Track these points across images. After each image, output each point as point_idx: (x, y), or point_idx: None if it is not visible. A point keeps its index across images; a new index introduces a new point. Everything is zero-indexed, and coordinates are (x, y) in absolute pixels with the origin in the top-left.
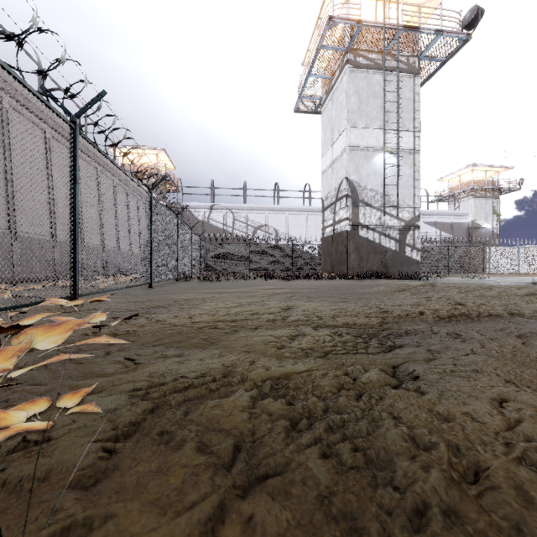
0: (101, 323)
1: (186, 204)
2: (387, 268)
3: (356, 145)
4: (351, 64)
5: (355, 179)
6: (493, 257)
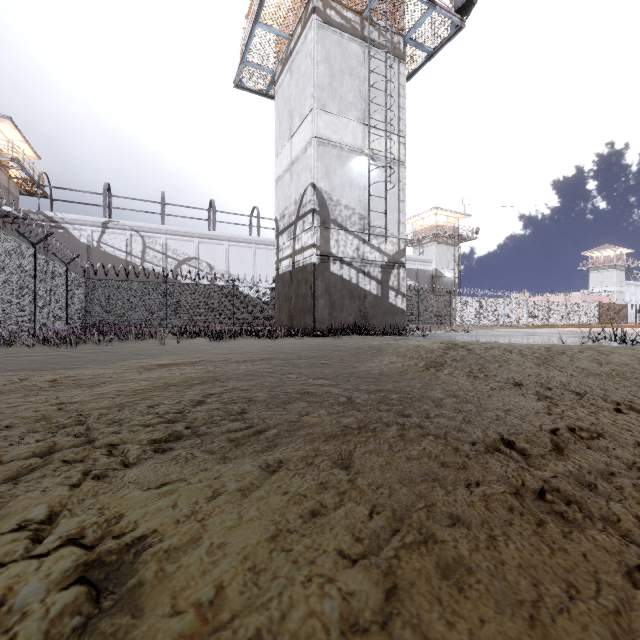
0: None
1: (57, 215)
2: (366, 319)
3: (326, 138)
4: (319, 15)
5: (325, 187)
6: (459, 307)
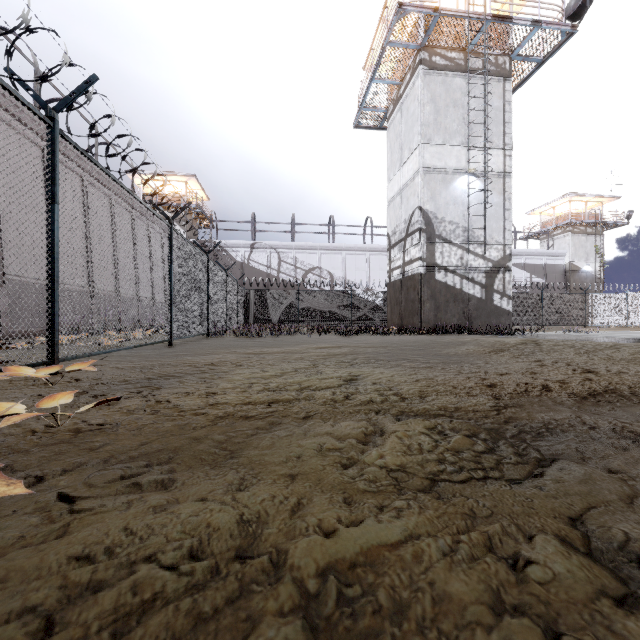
0: (71, 407)
1: (222, 242)
2: (470, 320)
3: (431, 166)
4: (425, 64)
5: (430, 208)
6: (597, 306)
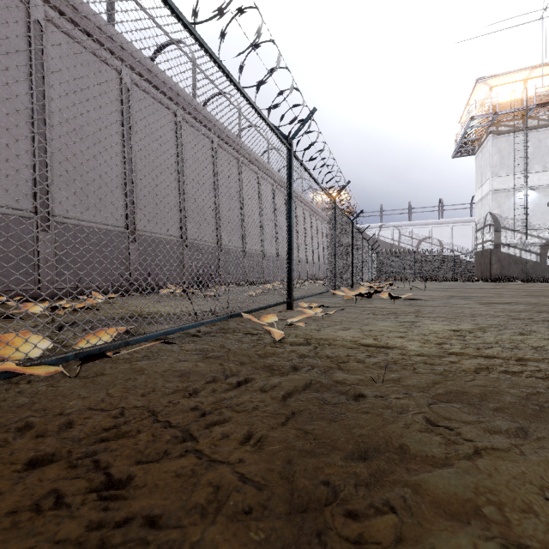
0: None
1: (360, 226)
2: (527, 274)
3: (498, 189)
4: (493, 133)
5: (497, 212)
6: None
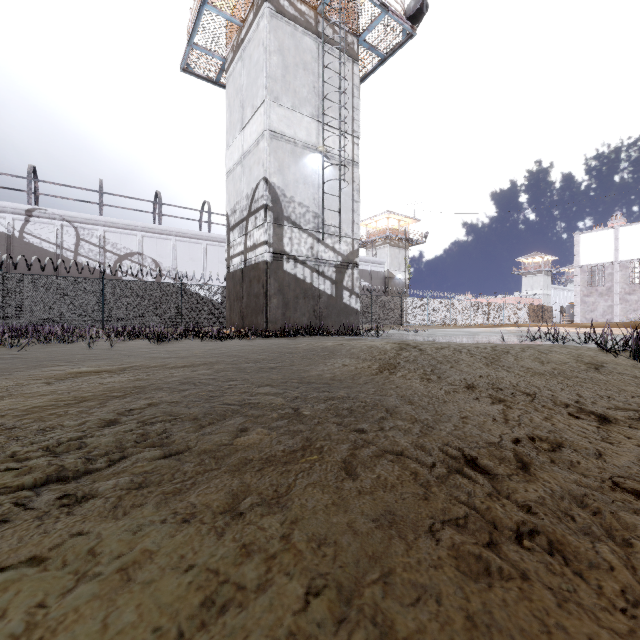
0: None
1: None
2: (321, 319)
3: (279, 132)
4: (272, 3)
5: (278, 183)
6: (409, 308)
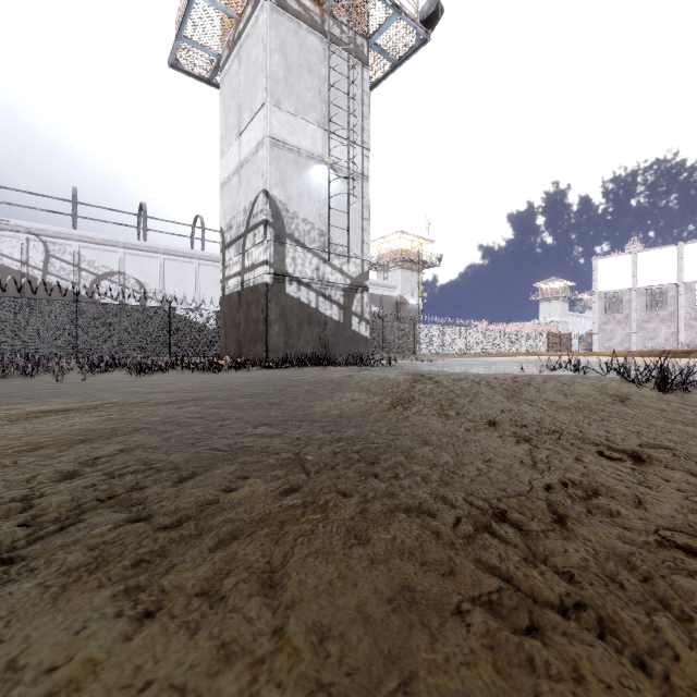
0: None
1: None
2: (327, 348)
3: (281, 139)
4: None
5: (279, 196)
6: (423, 336)
